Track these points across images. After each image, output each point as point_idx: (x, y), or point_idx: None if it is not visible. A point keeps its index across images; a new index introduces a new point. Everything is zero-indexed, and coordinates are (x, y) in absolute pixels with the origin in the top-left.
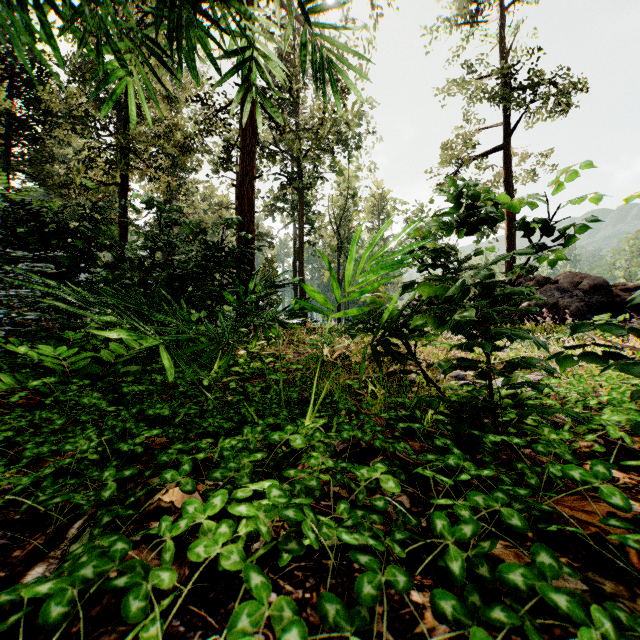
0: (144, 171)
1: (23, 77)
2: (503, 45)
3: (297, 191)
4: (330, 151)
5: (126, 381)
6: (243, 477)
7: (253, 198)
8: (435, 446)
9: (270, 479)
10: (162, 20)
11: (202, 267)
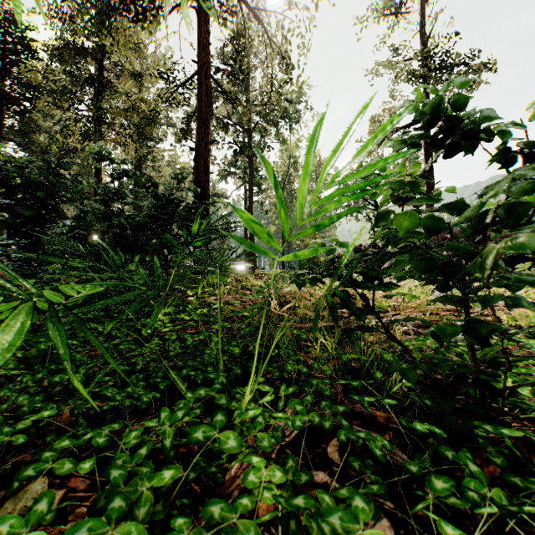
0: (115, 138)
1: (12, 59)
2: (423, 33)
3: (247, 158)
4: (275, 124)
5: None
6: (129, 533)
7: (208, 160)
8: (411, 426)
9: (183, 517)
10: (127, 1)
11: (153, 216)
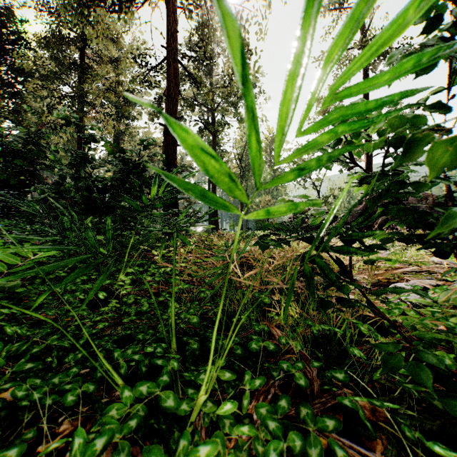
0: (95, 116)
1: (7, 47)
2: (363, 25)
3: (211, 133)
4: (235, 104)
5: (4, 297)
6: None
7: None
8: (416, 437)
9: None
10: None
11: (119, 180)
